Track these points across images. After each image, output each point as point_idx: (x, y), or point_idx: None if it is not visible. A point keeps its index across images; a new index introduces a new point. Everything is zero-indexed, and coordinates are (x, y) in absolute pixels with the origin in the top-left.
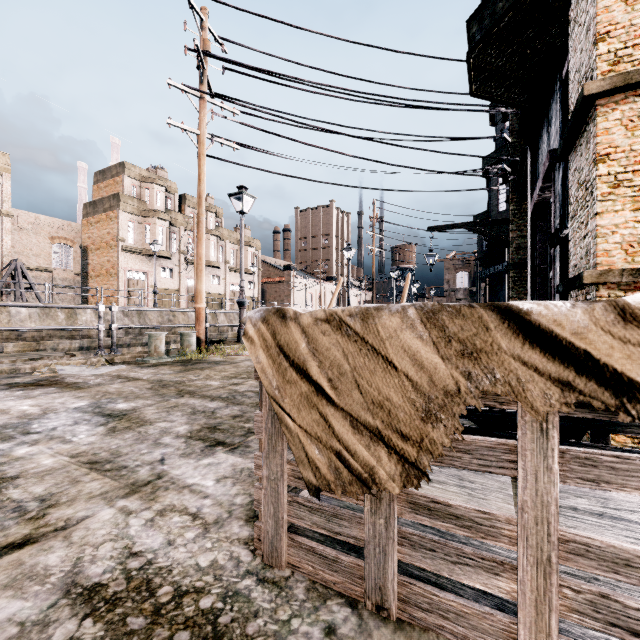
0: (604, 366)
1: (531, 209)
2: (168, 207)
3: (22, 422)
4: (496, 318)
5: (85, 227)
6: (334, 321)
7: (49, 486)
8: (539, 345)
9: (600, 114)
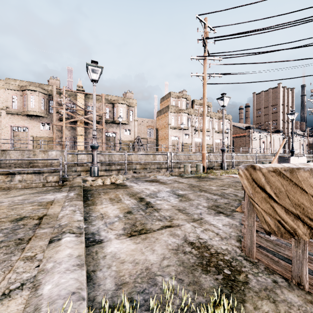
0: None
1: None
2: (187, 107)
3: (154, 193)
4: None
5: (157, 121)
6: (277, 172)
7: (169, 213)
8: None
9: None
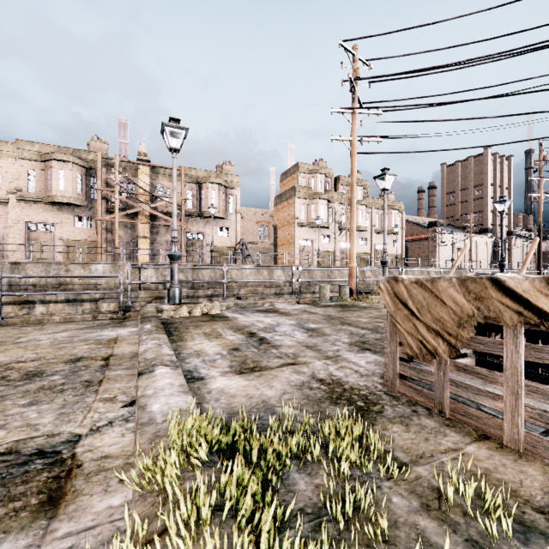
0: (534, 305)
1: None
2: (326, 189)
3: (271, 327)
4: (490, 284)
5: (275, 212)
6: (419, 283)
7: (293, 350)
8: (509, 296)
9: None
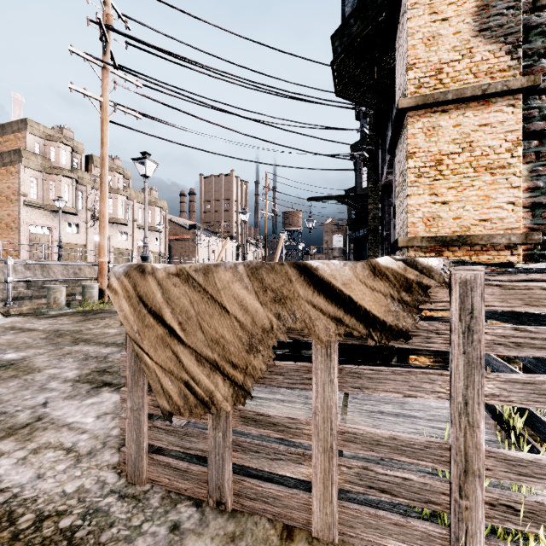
0: (360, 307)
1: (381, 188)
2: (74, 166)
3: None
4: (296, 273)
5: None
6: (183, 275)
7: None
8: (323, 293)
9: (409, 123)
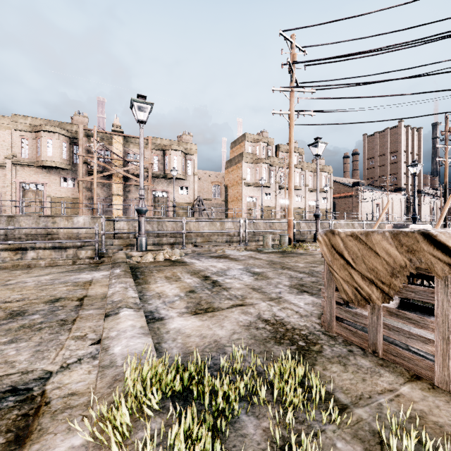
0: None
1: None
2: (268, 155)
3: (222, 271)
4: (422, 238)
5: (226, 174)
6: (354, 236)
7: (242, 292)
8: (440, 249)
9: None
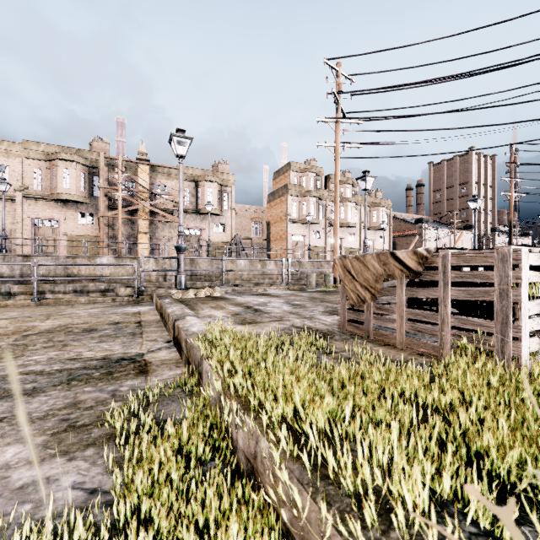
0: (407, 265)
1: None
2: (317, 187)
3: (264, 303)
4: (390, 255)
5: (268, 209)
6: (356, 258)
7: (280, 315)
8: (397, 261)
9: None
